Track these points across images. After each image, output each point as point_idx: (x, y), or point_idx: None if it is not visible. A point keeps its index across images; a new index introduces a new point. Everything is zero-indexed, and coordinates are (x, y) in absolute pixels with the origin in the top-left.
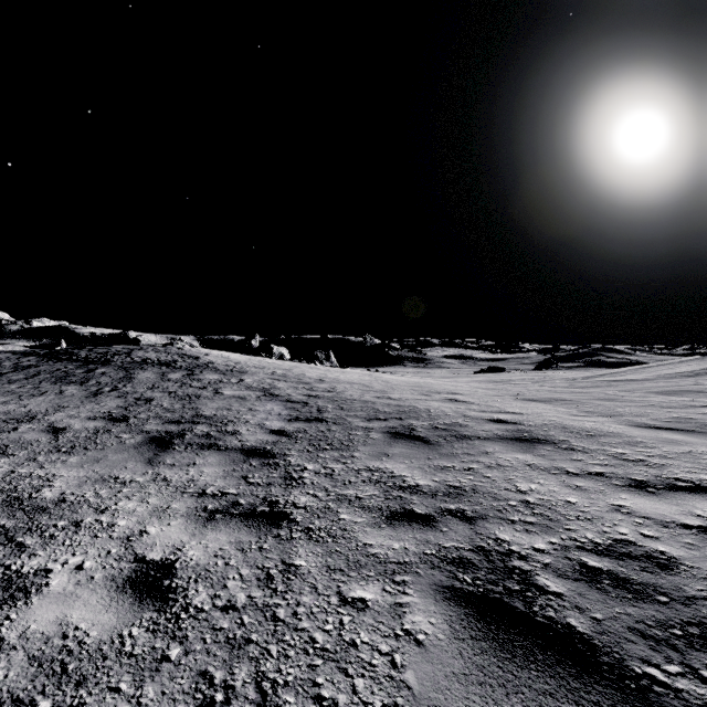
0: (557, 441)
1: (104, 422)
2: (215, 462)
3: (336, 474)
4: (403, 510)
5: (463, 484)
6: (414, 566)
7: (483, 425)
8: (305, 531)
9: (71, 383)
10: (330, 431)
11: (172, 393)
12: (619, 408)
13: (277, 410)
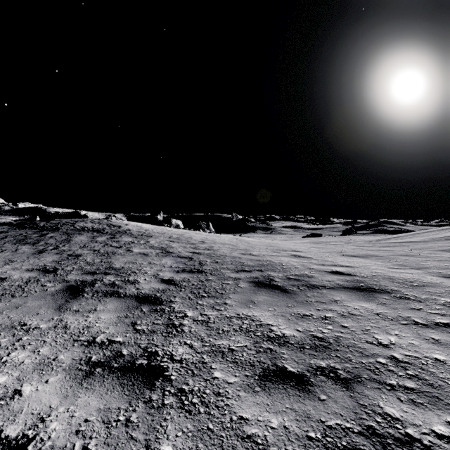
0: (390, 290)
1: (37, 273)
2: (113, 308)
3: (211, 322)
4: (275, 368)
5: (325, 335)
6: None
7: (326, 276)
8: (177, 395)
9: (26, 244)
10: (208, 280)
11: (96, 251)
12: (422, 262)
13: (170, 263)
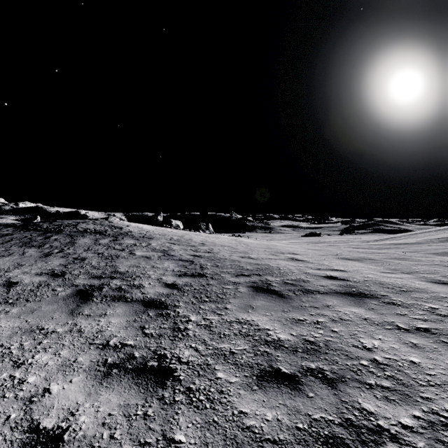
0: (379, 296)
1: (47, 277)
2: (122, 312)
3: (213, 326)
4: (271, 369)
5: (316, 339)
6: (290, 447)
7: (320, 281)
8: (186, 393)
9: (32, 247)
10: (209, 285)
11: (100, 254)
12: (413, 266)
13: (172, 267)
